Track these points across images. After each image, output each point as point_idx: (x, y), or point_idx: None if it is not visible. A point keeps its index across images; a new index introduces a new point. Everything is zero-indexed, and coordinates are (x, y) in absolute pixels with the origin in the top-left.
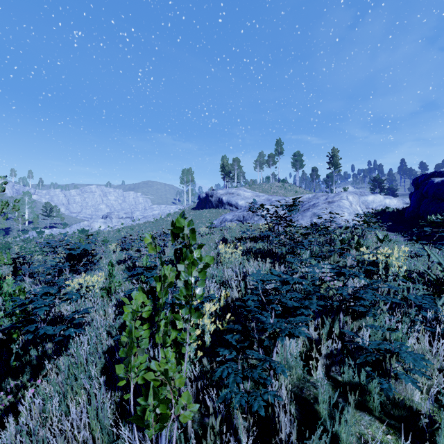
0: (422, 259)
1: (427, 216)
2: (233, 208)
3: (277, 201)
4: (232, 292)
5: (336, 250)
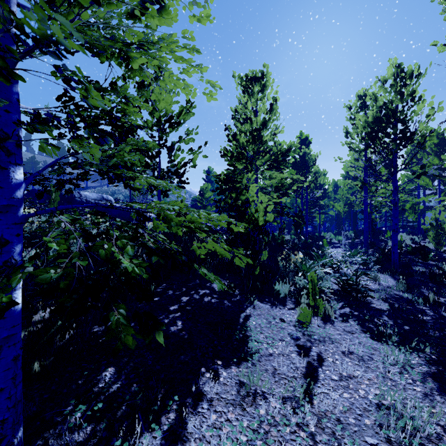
0: None
1: None
2: None
3: None
4: None
5: None
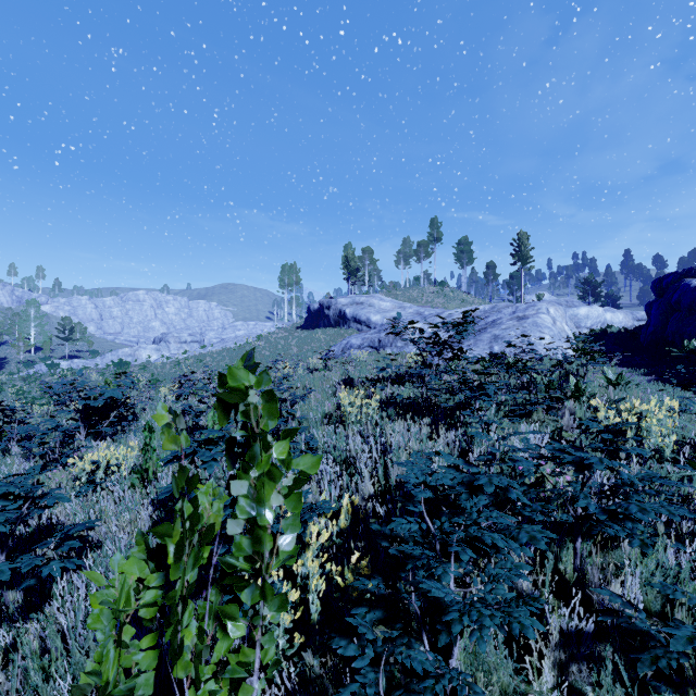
0: (692, 417)
1: (679, 340)
2: (362, 327)
3: (433, 316)
4: (363, 484)
5: (542, 402)
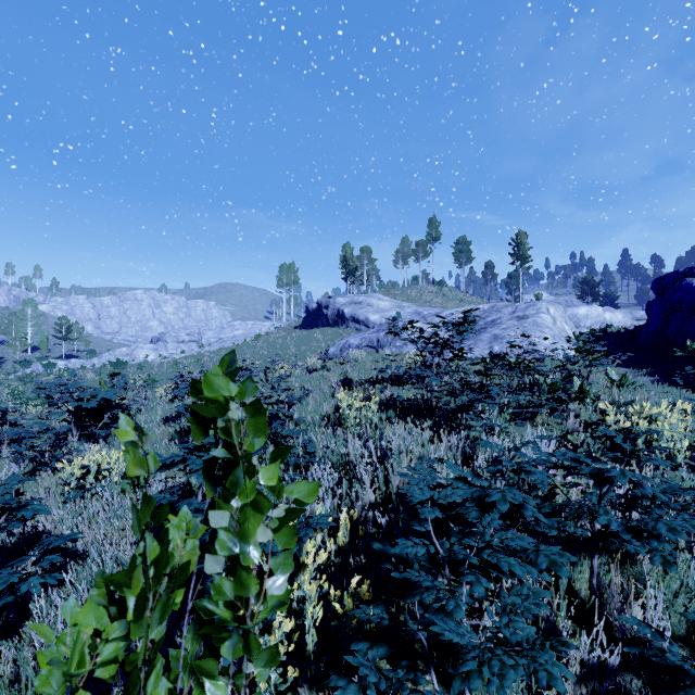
0: None
1: (681, 340)
2: (361, 326)
3: (432, 315)
4: (363, 492)
5: (546, 404)
